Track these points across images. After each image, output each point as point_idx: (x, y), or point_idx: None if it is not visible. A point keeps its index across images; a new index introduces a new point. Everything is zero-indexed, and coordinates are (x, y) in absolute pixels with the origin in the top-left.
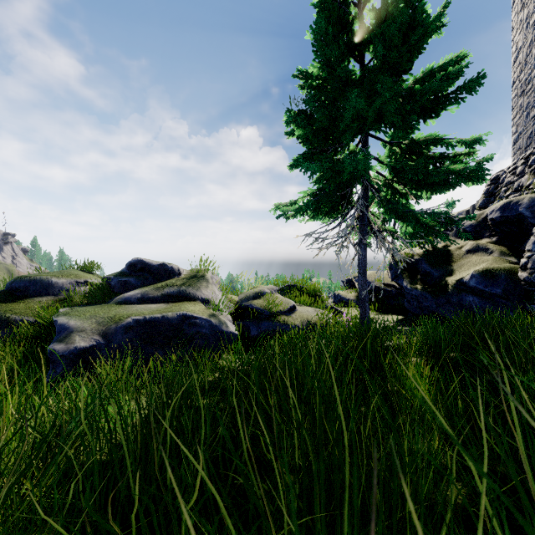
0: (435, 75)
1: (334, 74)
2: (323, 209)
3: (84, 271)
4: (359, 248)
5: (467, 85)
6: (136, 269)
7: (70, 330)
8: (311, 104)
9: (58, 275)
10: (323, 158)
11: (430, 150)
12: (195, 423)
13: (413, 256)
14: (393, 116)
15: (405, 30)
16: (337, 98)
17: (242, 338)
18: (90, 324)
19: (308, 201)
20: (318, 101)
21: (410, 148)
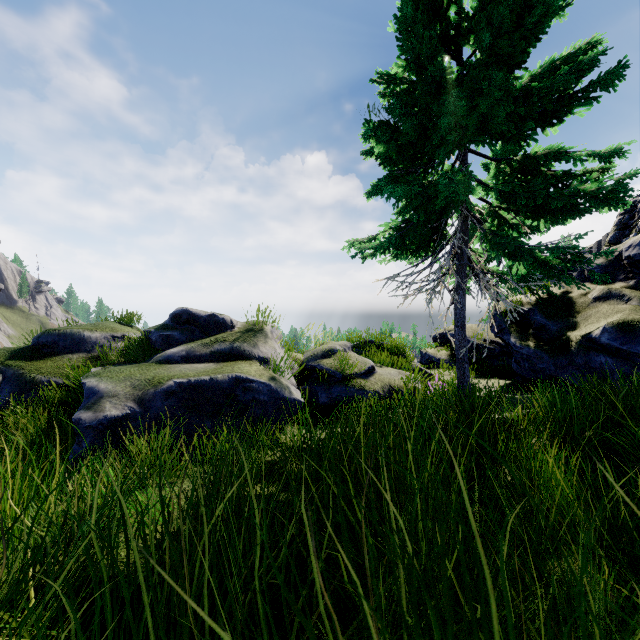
0: (558, 70)
1: (425, 74)
2: (408, 246)
3: (121, 323)
4: (456, 295)
5: (604, 79)
6: (181, 321)
7: (100, 395)
8: (396, 112)
9: (91, 328)
10: (410, 180)
11: (551, 167)
12: (246, 538)
13: (522, 305)
14: (502, 124)
15: (520, 10)
16: (429, 102)
17: (309, 406)
18: (124, 388)
19: (390, 235)
20: (404, 108)
21: (523, 165)
